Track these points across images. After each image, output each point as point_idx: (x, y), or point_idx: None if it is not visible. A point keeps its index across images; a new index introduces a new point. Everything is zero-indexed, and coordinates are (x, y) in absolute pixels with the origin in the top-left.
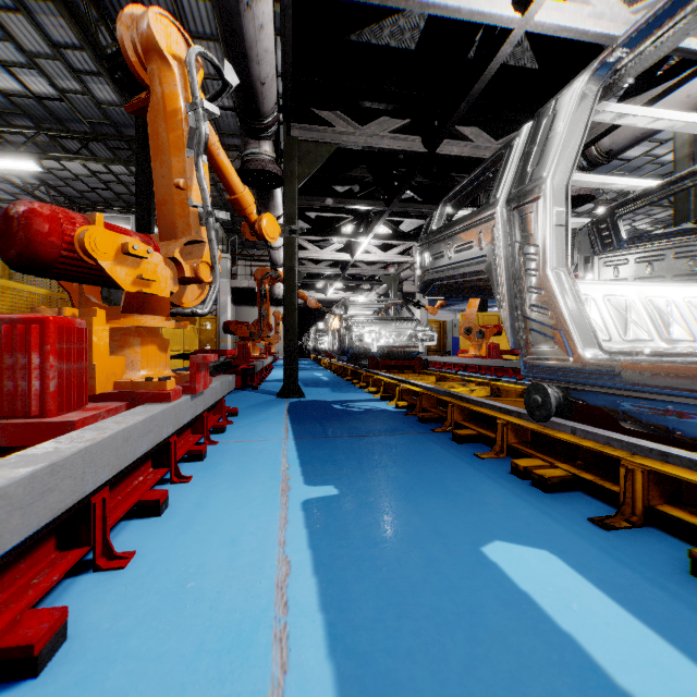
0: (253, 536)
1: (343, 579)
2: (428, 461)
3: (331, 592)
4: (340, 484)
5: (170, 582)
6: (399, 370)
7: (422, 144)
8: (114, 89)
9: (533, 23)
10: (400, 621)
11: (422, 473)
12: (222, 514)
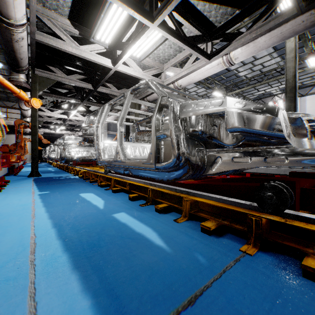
0: (25, 198)
1: (47, 199)
2: (78, 186)
3: (44, 200)
4: (50, 191)
5: (5, 204)
6: (87, 166)
7: (92, 86)
8: None
9: (117, 69)
10: (57, 200)
11: (75, 188)
12: (15, 197)
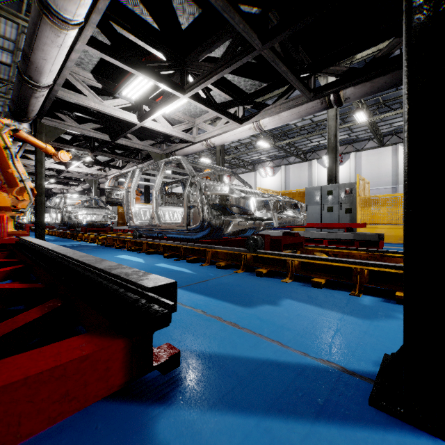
0: None
1: None
2: (107, 251)
3: None
4: None
5: None
6: (98, 233)
7: (109, 137)
8: None
9: (143, 125)
10: None
11: (104, 252)
12: None
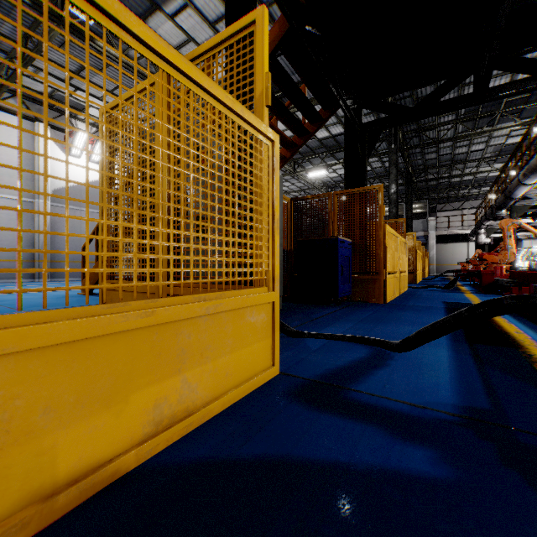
0: None
1: None
2: None
3: None
4: None
5: None
6: None
7: None
8: None
9: None
10: None
11: None
12: None
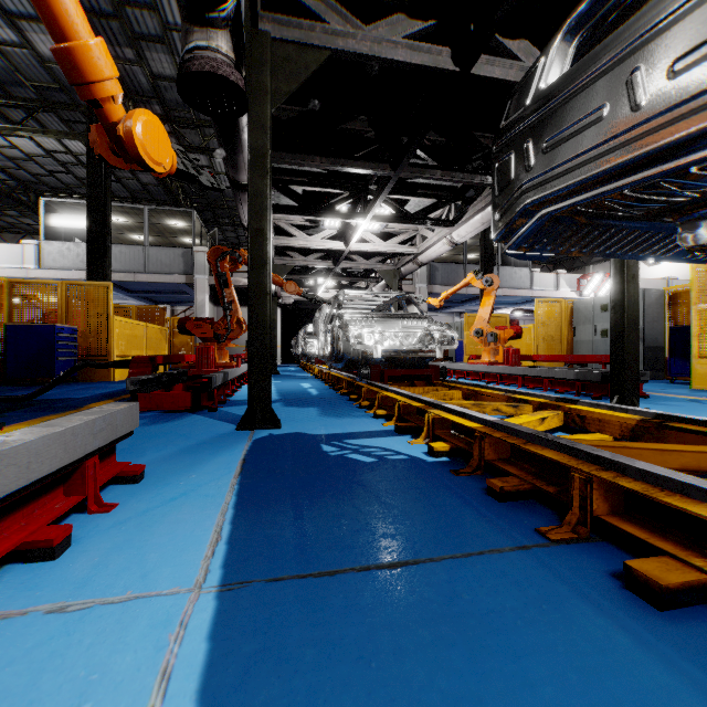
0: None
1: None
2: None
3: None
4: None
5: None
6: (407, 381)
7: (451, 60)
8: None
9: None
10: None
11: None
12: None
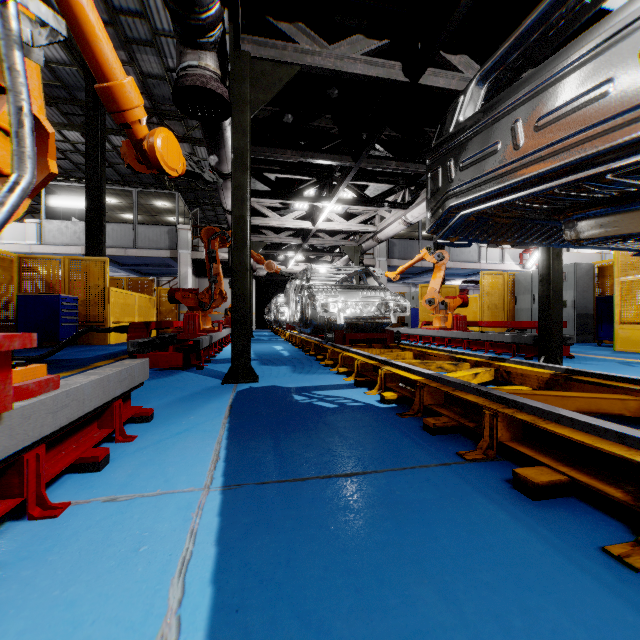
0: None
1: None
2: (523, 588)
3: None
4: None
5: None
6: (366, 344)
7: (402, 72)
8: (62, 46)
9: None
10: None
11: None
12: None
